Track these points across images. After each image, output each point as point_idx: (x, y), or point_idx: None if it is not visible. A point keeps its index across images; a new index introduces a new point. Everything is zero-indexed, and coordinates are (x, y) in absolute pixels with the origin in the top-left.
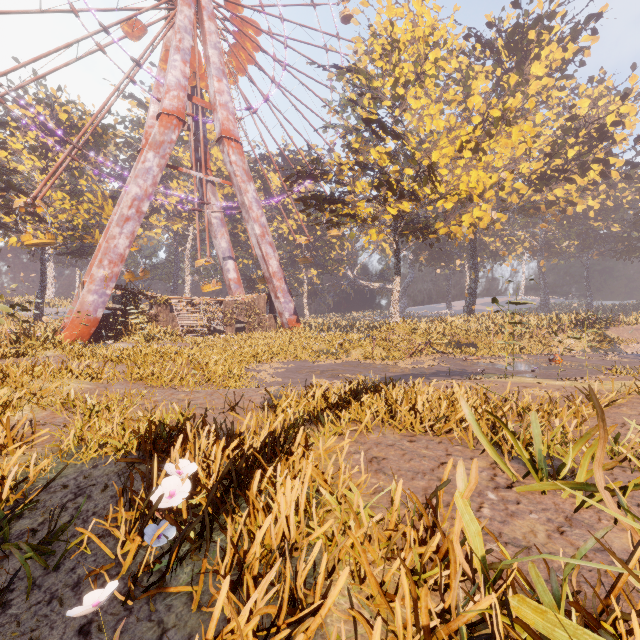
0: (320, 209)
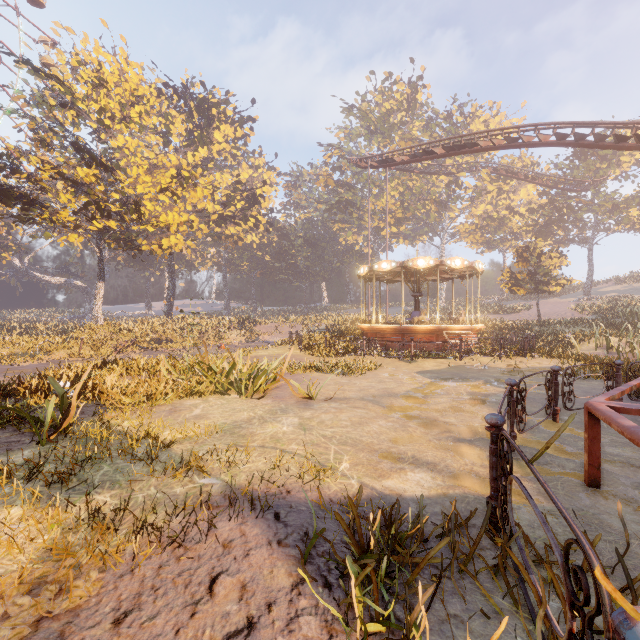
0: (7, 203)
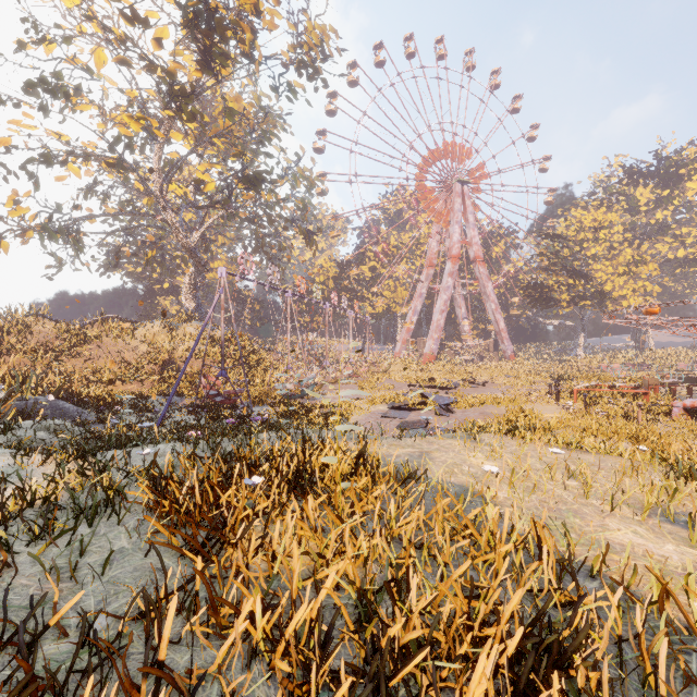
0: (539, 302)
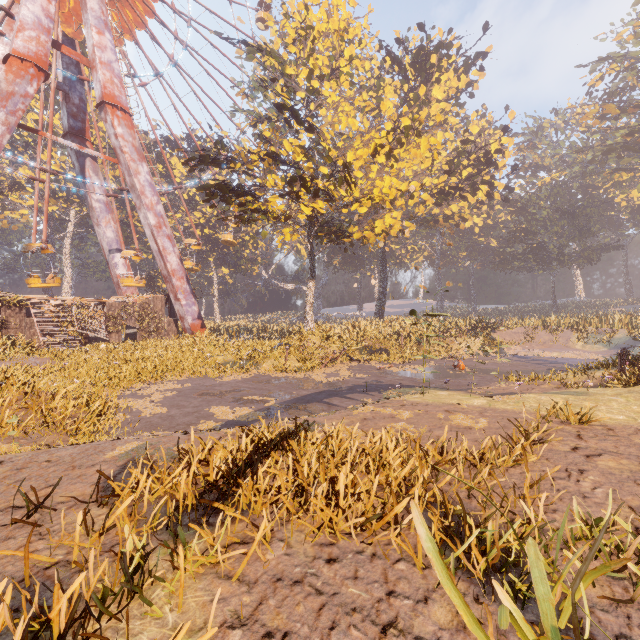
0: (227, 201)
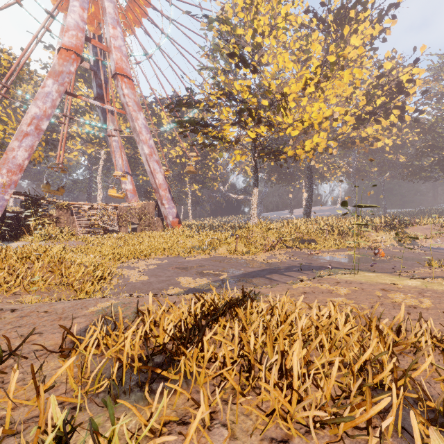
0: (194, 132)
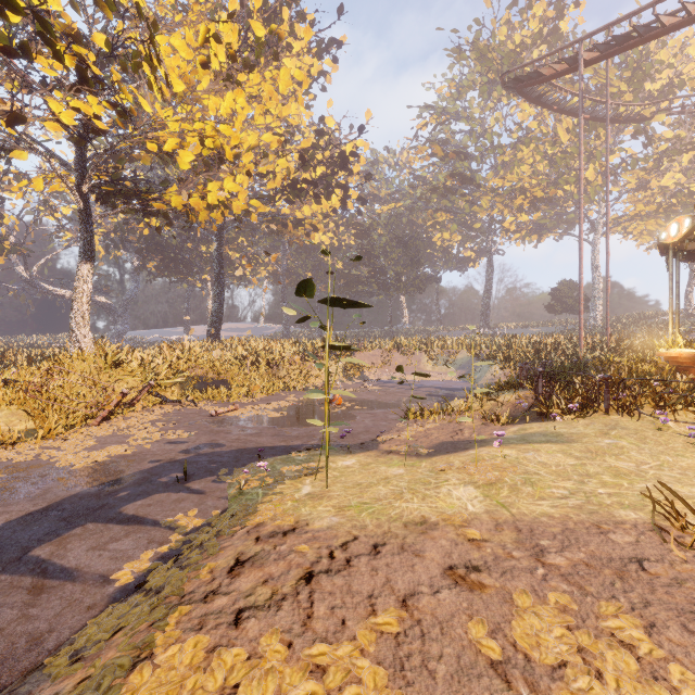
0: None
